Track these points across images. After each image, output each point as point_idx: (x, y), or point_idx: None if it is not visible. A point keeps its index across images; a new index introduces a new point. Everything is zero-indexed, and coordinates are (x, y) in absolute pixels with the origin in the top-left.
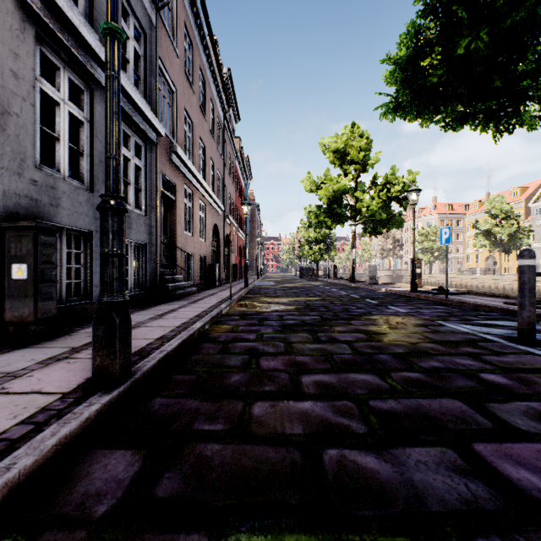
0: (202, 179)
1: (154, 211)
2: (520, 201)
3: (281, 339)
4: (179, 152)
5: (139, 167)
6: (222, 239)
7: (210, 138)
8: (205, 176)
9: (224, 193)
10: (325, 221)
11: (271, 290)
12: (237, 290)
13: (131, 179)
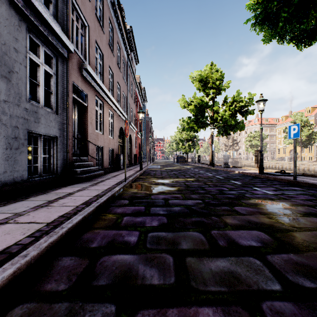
0: (110, 94)
1: (65, 112)
2: (311, 116)
3: (168, 244)
4: (89, 69)
5: (51, 74)
6: (126, 138)
7: (117, 69)
8: (113, 94)
9: (127, 108)
10: (193, 126)
11: (158, 172)
12: (134, 172)
13: (40, 82)
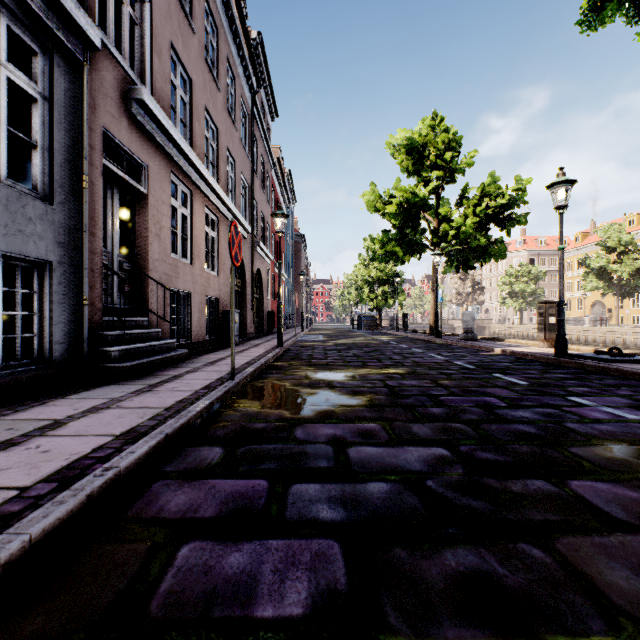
0: (207, 173)
1: (79, 200)
2: (638, 231)
3: None
4: (149, 103)
5: (32, 97)
6: (250, 275)
7: (228, 120)
8: (218, 174)
9: (252, 210)
10: (394, 250)
11: (319, 350)
12: (263, 352)
13: None
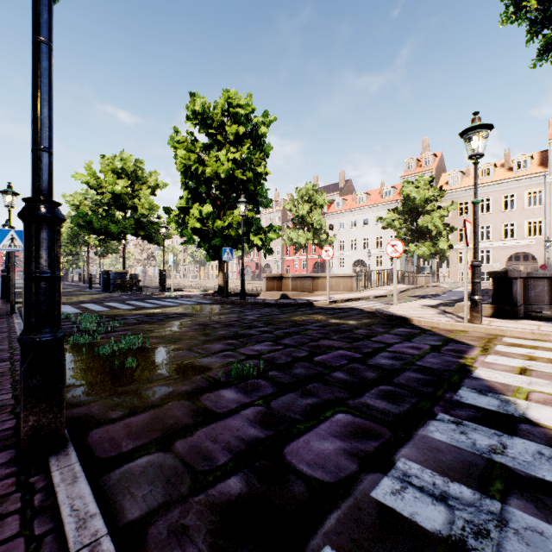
0: None
1: None
2: None
3: None
4: None
5: None
6: None
7: None
8: None
9: None
10: (67, 246)
11: None
12: None
13: None
